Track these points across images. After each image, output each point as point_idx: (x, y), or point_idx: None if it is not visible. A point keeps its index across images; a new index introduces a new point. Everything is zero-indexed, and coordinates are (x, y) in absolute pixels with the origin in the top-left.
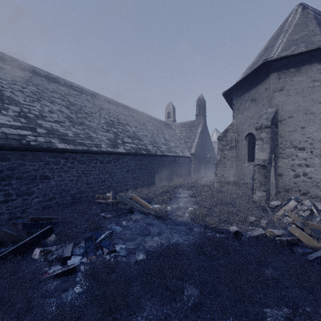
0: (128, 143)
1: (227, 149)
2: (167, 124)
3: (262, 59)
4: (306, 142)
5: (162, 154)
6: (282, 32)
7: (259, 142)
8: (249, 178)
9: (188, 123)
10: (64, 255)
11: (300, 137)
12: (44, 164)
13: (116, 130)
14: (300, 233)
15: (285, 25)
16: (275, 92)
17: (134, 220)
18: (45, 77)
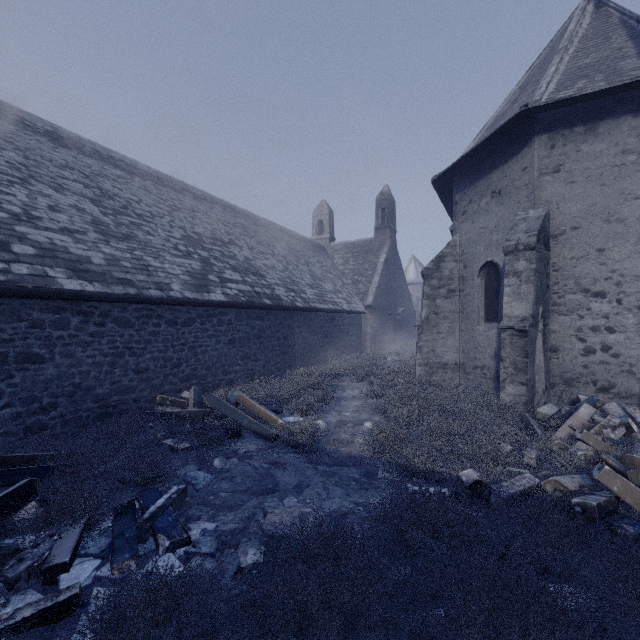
0: (232, 282)
1: (443, 295)
2: (317, 245)
3: (515, 108)
4: (607, 281)
5: (307, 306)
6: (555, 53)
7: (512, 281)
8: (487, 356)
9: (359, 244)
10: (53, 559)
11: (595, 270)
12: (28, 327)
13: (206, 253)
14: (623, 486)
15: (562, 39)
16: (544, 175)
17: (242, 454)
18: (47, 136)
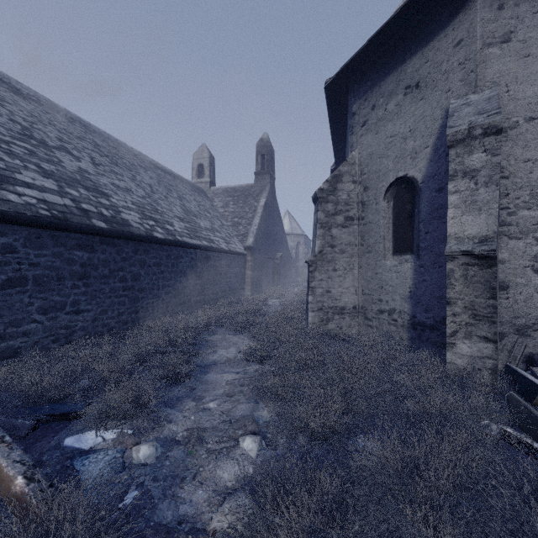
0: (31, 188)
1: (340, 223)
2: (196, 187)
3: None
4: None
5: (171, 238)
6: None
7: (462, 184)
8: (398, 297)
9: (240, 189)
10: None
11: None
12: None
13: None
14: None
15: None
16: (489, 46)
17: None
18: None
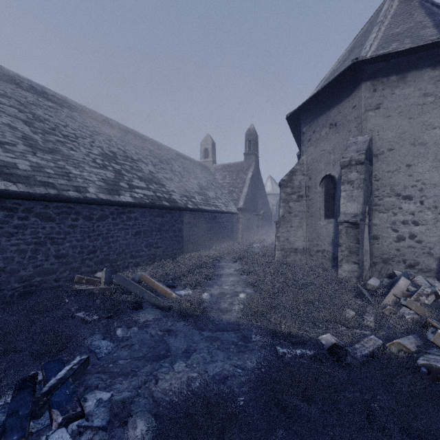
0: (139, 188)
1: (294, 199)
2: (203, 165)
3: (346, 64)
4: (413, 188)
5: (196, 207)
6: (374, 25)
7: (347, 187)
8: (326, 243)
9: (233, 165)
10: None
11: (405, 180)
12: None
13: (119, 166)
14: None
15: (378, 16)
16: (368, 111)
17: (141, 323)
18: None
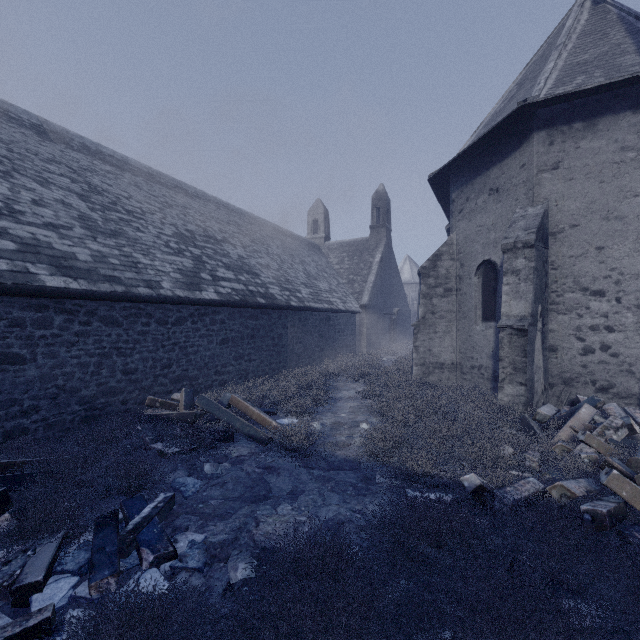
0: (225, 281)
1: (440, 294)
2: (312, 244)
3: (513, 104)
4: (607, 279)
5: (302, 305)
6: (553, 49)
7: (511, 279)
8: (484, 355)
9: (355, 244)
10: (25, 578)
11: (594, 269)
12: (7, 326)
13: (199, 251)
14: (632, 491)
15: (559, 36)
16: (543, 172)
17: (234, 459)
18: (33, 129)
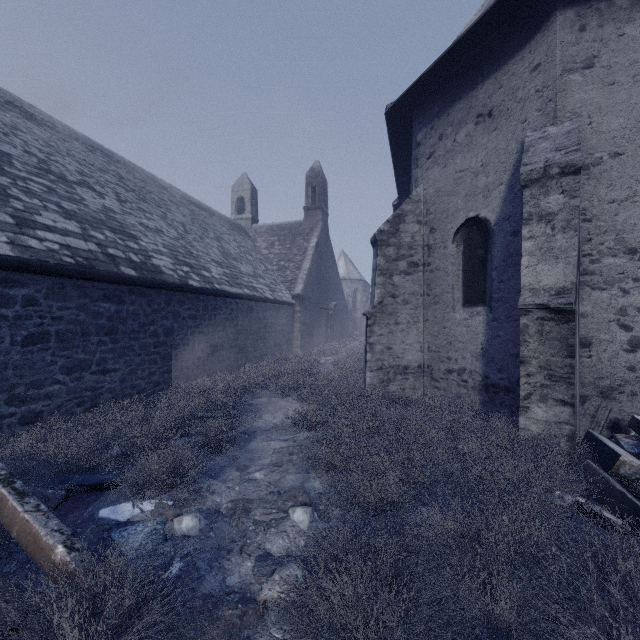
0: (52, 231)
1: (403, 270)
2: (235, 224)
3: None
4: None
5: (208, 286)
6: None
7: (537, 229)
8: (469, 355)
9: (287, 227)
10: None
11: None
12: None
13: (5, 179)
14: None
15: None
16: (570, 73)
17: None
18: None
